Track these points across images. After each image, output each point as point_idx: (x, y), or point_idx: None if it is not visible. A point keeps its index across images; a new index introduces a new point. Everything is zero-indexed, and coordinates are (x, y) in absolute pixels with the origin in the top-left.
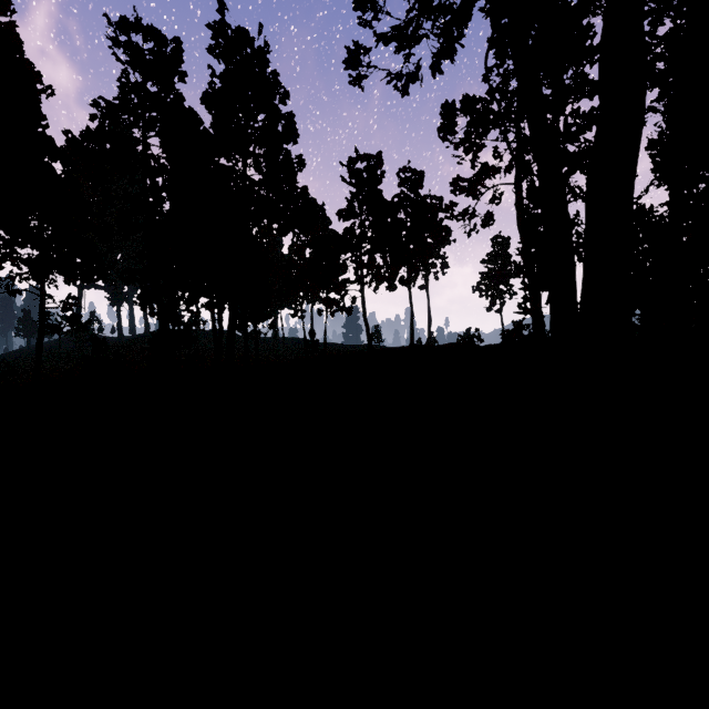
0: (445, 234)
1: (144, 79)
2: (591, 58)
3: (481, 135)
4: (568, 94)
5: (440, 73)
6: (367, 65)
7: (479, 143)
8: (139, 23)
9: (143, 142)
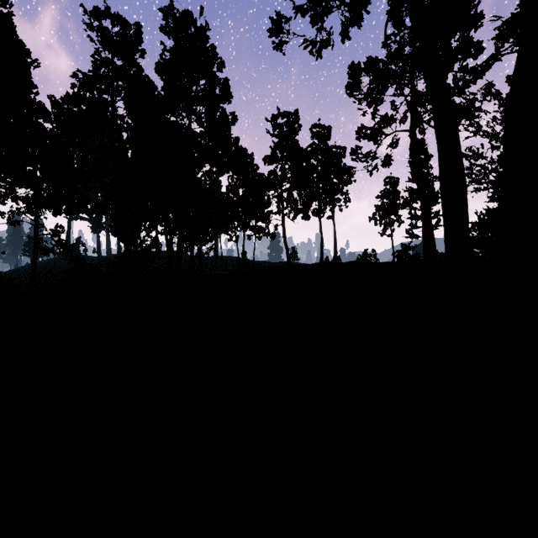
0: (351, 173)
1: (112, 55)
2: (476, 22)
3: (381, 91)
4: (457, 53)
5: (348, 39)
6: (287, 32)
7: (379, 98)
8: (108, 12)
9: (111, 104)
